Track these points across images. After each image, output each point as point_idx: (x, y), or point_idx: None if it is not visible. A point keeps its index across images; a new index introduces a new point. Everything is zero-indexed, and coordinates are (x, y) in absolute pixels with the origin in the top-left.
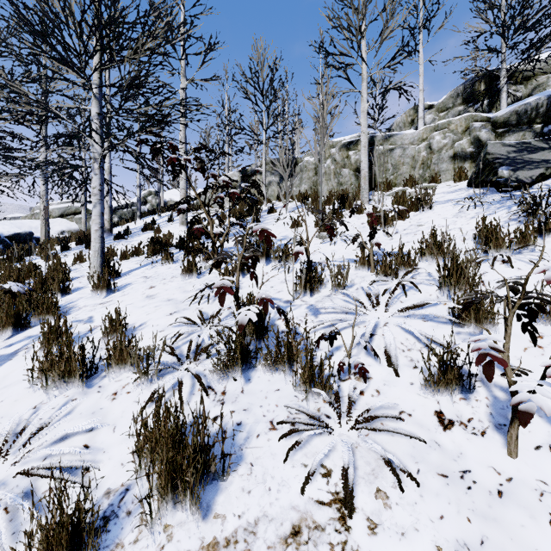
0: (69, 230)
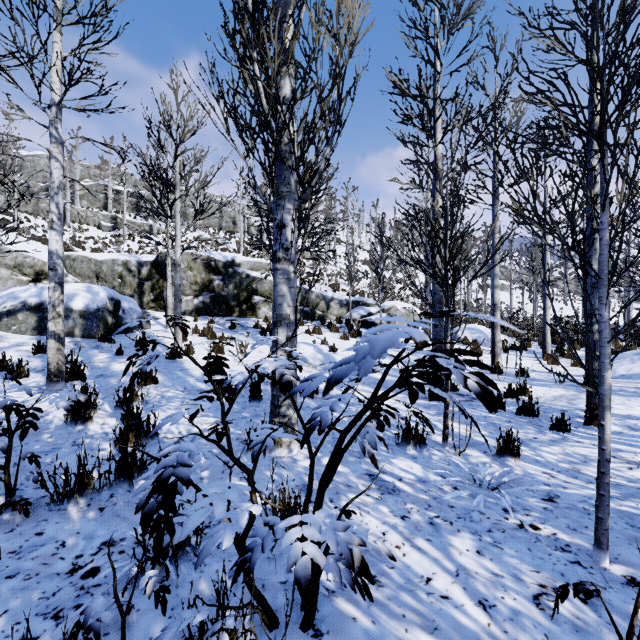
0: None
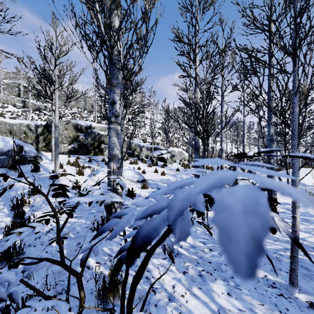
0: None
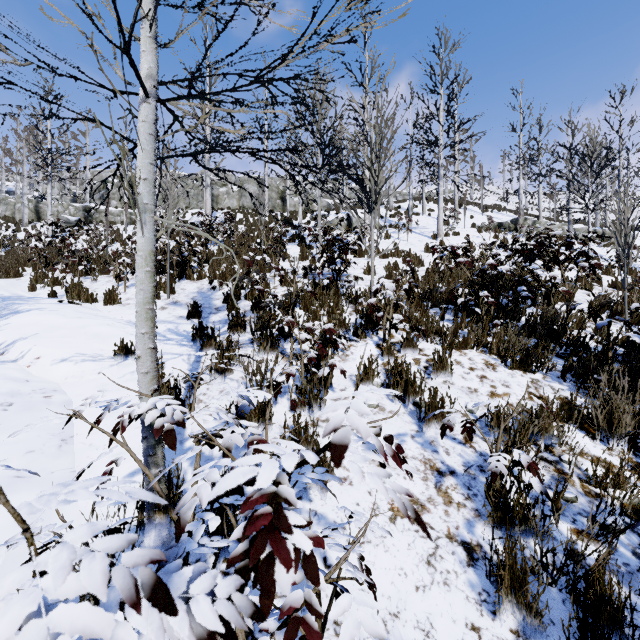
0: None
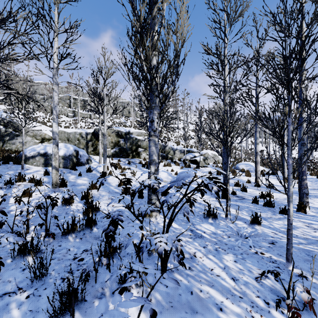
0: None
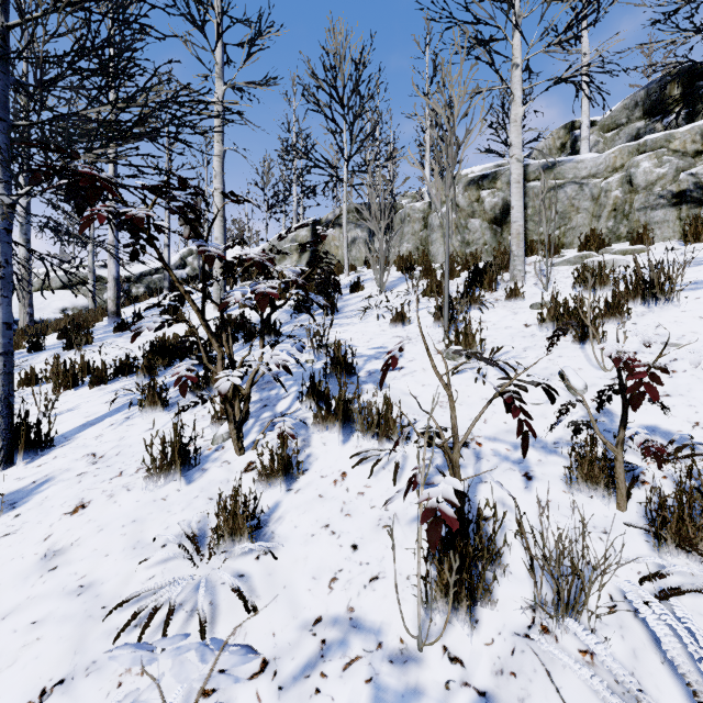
0: (74, 306)
